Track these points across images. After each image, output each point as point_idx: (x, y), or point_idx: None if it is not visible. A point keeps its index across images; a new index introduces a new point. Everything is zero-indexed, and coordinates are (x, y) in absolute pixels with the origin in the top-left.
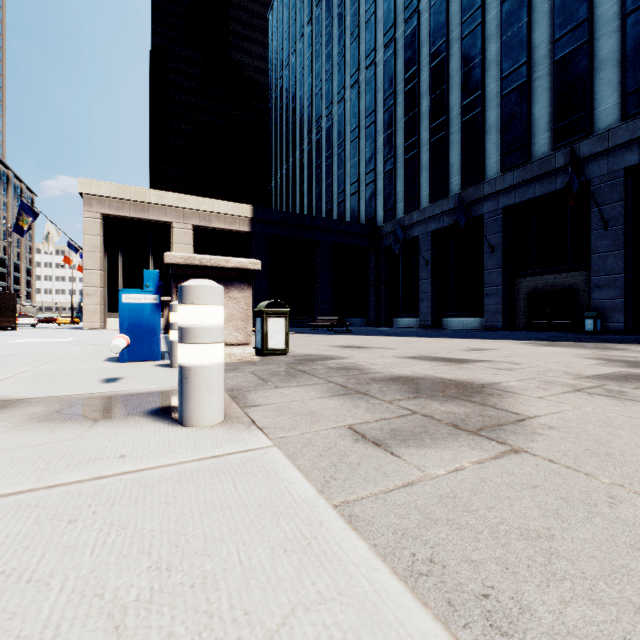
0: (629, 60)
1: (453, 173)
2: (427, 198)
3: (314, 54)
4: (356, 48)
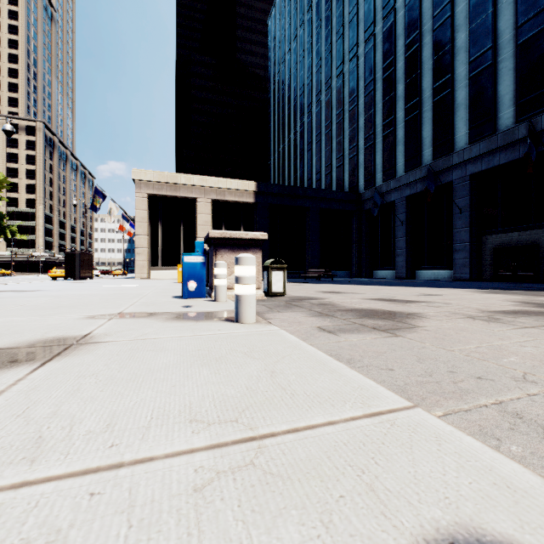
0: None
1: (425, 146)
2: (402, 168)
3: (305, 51)
4: (341, 44)
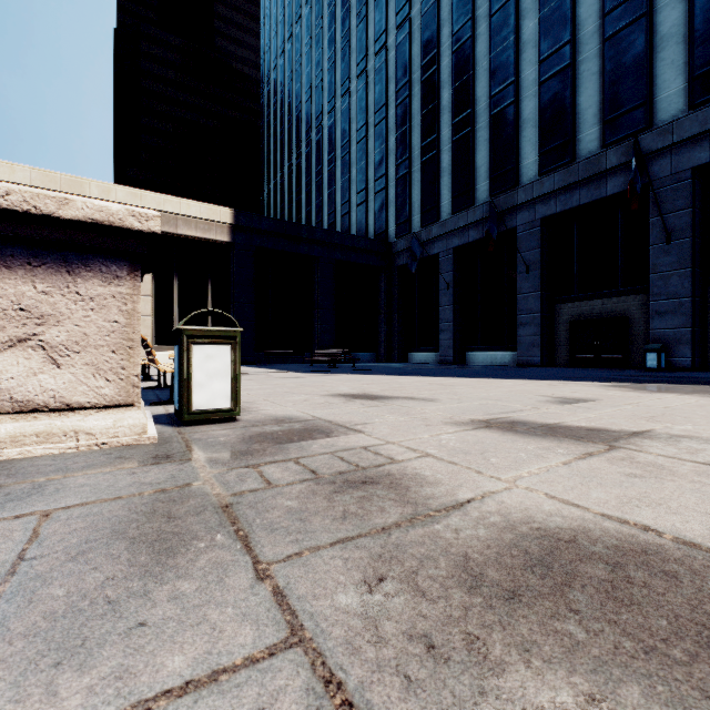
0: (698, 35)
1: (480, 177)
2: (449, 208)
3: (314, 39)
4: (363, 30)
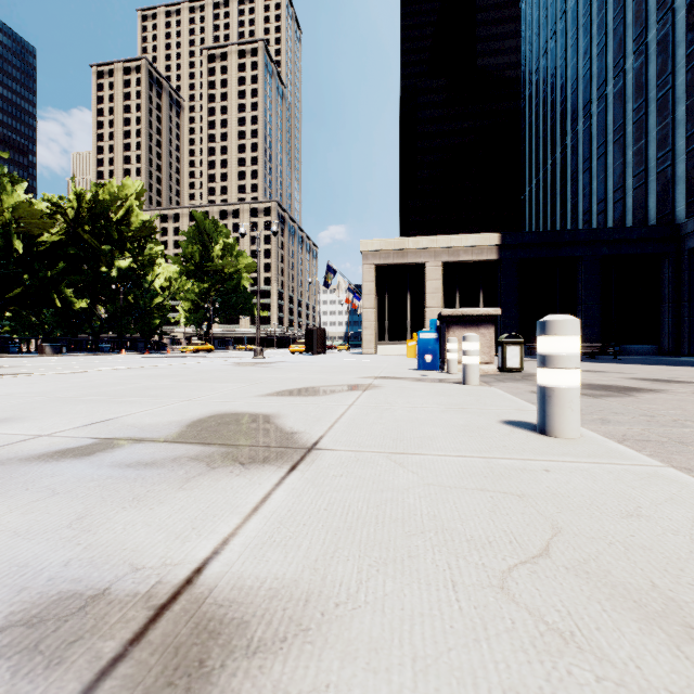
0: None
1: None
2: None
3: (580, 29)
4: (641, 1)
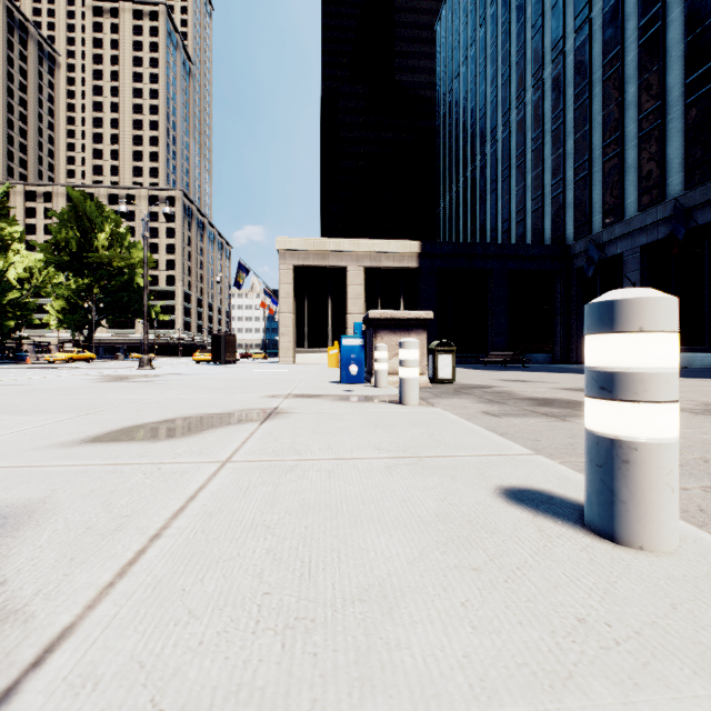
0: None
1: (672, 171)
2: (634, 206)
3: (488, 58)
4: (539, 41)
